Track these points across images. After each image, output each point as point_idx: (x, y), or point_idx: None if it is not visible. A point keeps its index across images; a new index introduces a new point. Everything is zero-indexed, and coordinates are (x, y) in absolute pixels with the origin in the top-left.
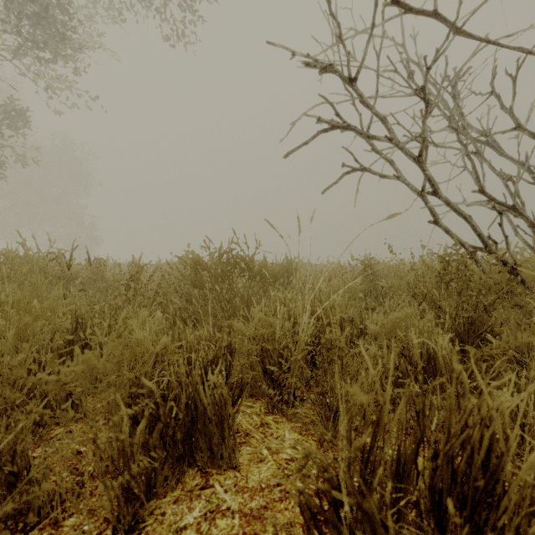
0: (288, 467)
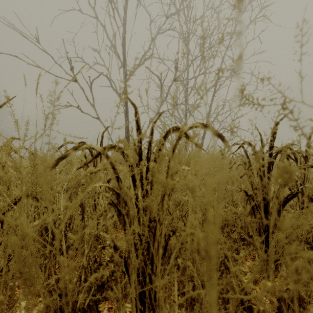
0: None
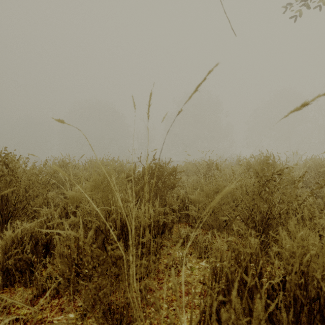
0: (167, 324)
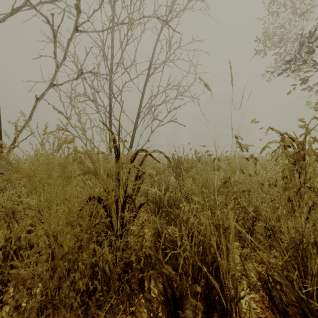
0: None
